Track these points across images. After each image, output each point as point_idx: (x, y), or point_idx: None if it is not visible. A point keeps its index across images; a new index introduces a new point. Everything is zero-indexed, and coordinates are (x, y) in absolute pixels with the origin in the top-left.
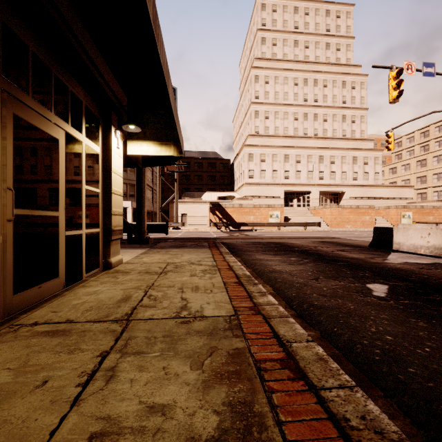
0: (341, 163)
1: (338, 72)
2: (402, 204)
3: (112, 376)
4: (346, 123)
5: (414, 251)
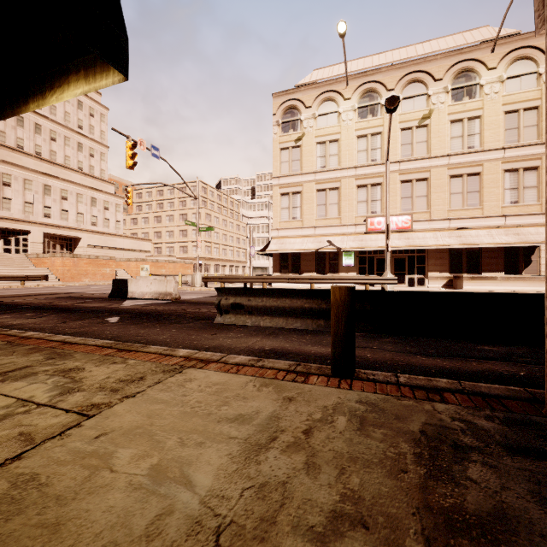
0: (77, 201)
1: None
2: (143, 256)
3: None
4: (83, 153)
5: (142, 297)
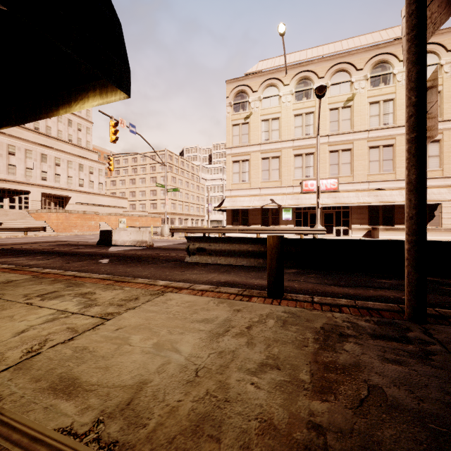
0: (67, 167)
1: None
2: (120, 211)
3: (2, 294)
4: (72, 128)
5: (123, 244)
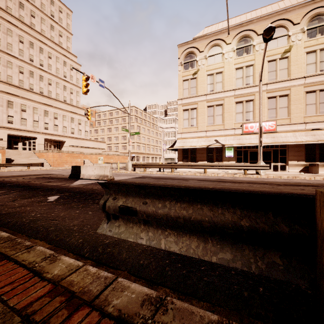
0: (63, 120)
1: (61, 52)
2: (100, 152)
3: None
4: (66, 92)
5: (89, 178)
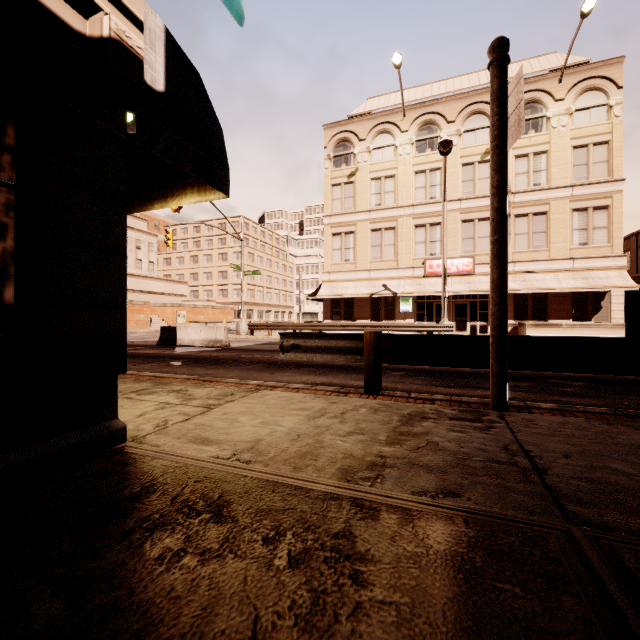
0: None
1: None
2: (178, 301)
3: None
4: None
5: (192, 345)
